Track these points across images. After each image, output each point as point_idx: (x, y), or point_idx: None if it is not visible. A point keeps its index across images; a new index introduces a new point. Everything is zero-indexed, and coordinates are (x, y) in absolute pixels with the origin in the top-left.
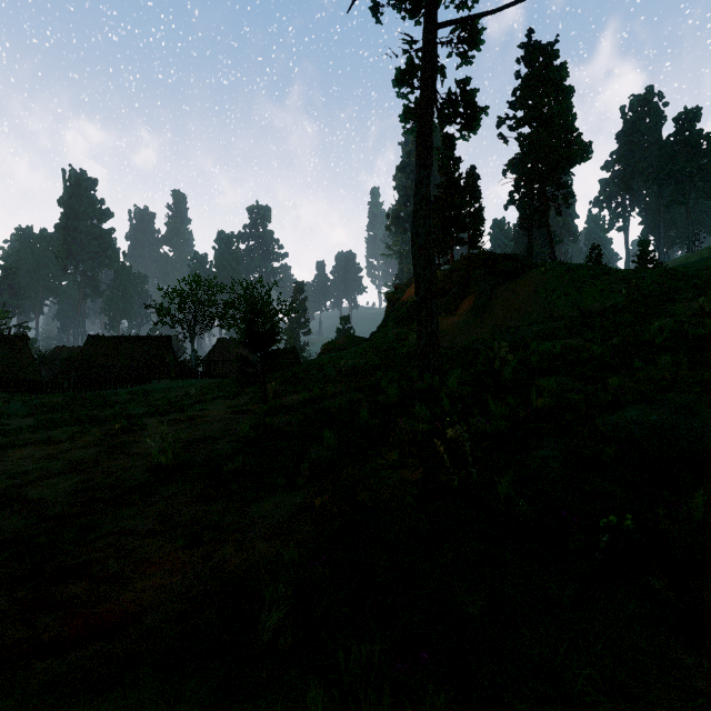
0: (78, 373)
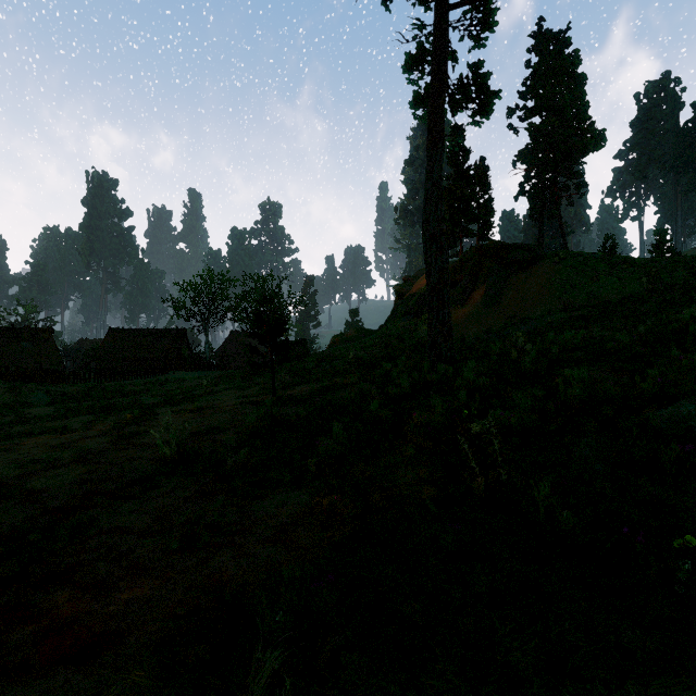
0: (99, 365)
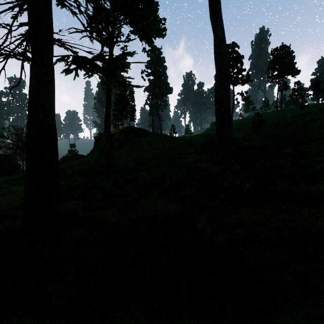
0: None
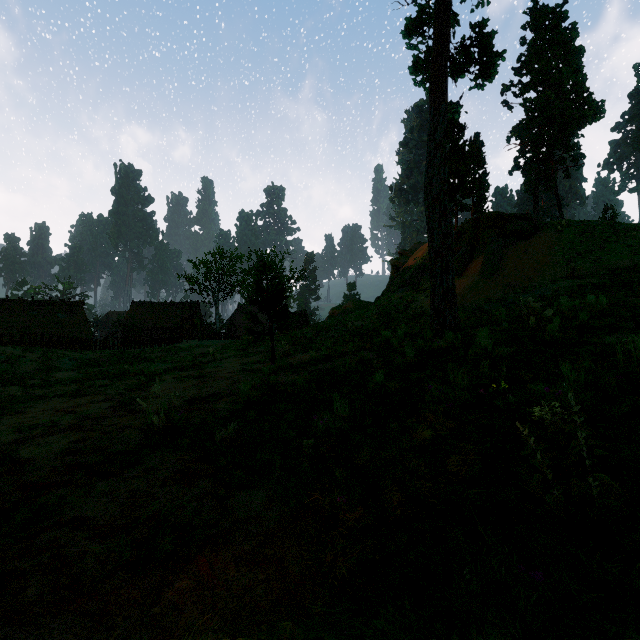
0: (124, 334)
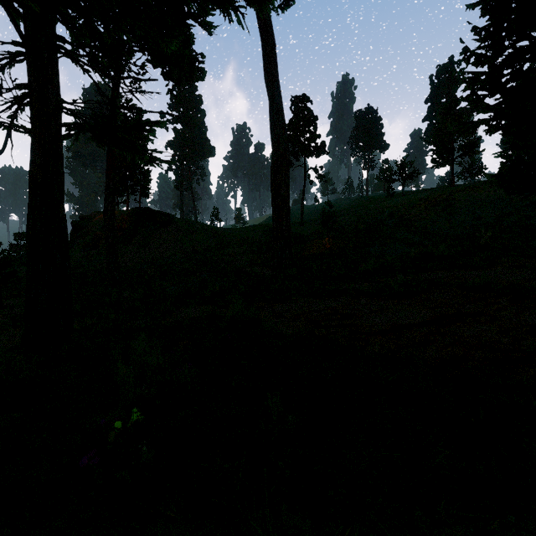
0: None
